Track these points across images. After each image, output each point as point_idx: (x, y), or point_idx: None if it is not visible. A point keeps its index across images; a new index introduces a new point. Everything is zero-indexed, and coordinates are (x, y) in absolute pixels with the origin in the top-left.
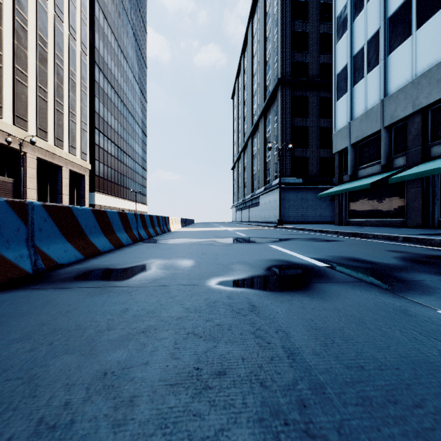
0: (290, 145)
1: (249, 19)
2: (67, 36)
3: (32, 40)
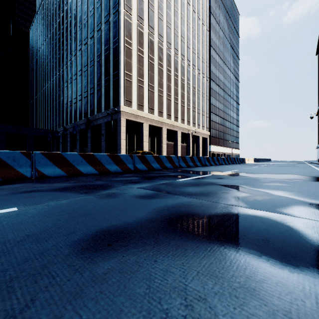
0: None
1: None
2: (201, 79)
3: (191, 90)
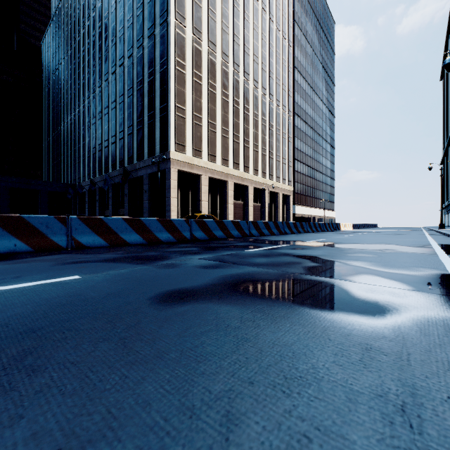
0: None
1: None
2: (281, 113)
3: (267, 129)
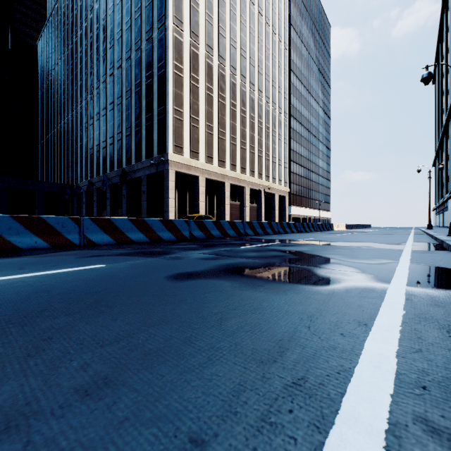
0: (440, 165)
1: (442, 9)
2: (277, 115)
3: (264, 131)
